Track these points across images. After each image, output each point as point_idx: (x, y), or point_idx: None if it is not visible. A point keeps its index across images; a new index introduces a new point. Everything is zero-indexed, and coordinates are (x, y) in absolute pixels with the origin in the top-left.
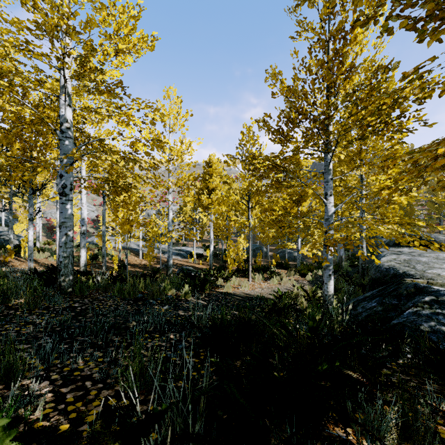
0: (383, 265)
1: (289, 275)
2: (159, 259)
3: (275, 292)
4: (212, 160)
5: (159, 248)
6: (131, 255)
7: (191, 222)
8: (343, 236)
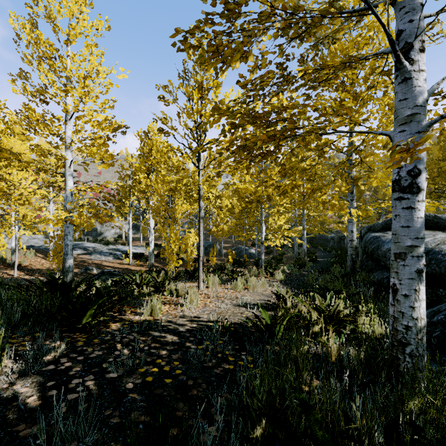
0: (444, 250)
1: (253, 275)
2: (81, 261)
3: (255, 315)
4: (152, 129)
5: (86, 248)
6: (36, 257)
7: (110, 199)
8: (305, 227)
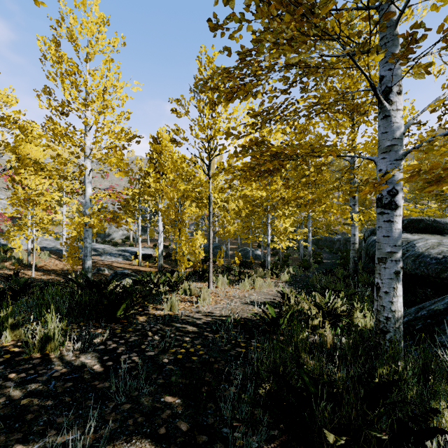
0: (433, 254)
1: (260, 276)
2: (92, 262)
3: (262, 310)
4: (161, 135)
5: (96, 249)
6: (50, 258)
7: (124, 204)
8: (311, 229)
